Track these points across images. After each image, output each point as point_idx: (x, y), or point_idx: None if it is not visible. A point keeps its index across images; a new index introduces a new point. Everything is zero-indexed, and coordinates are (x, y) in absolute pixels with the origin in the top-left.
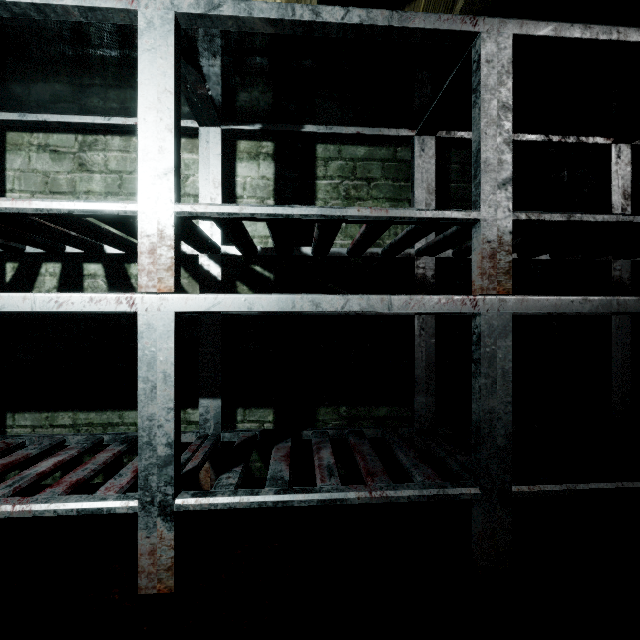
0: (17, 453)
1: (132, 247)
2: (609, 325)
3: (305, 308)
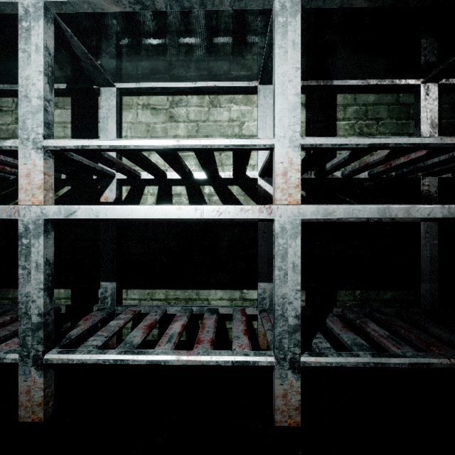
0: (148, 318)
1: (217, 173)
2: None
3: (399, 215)
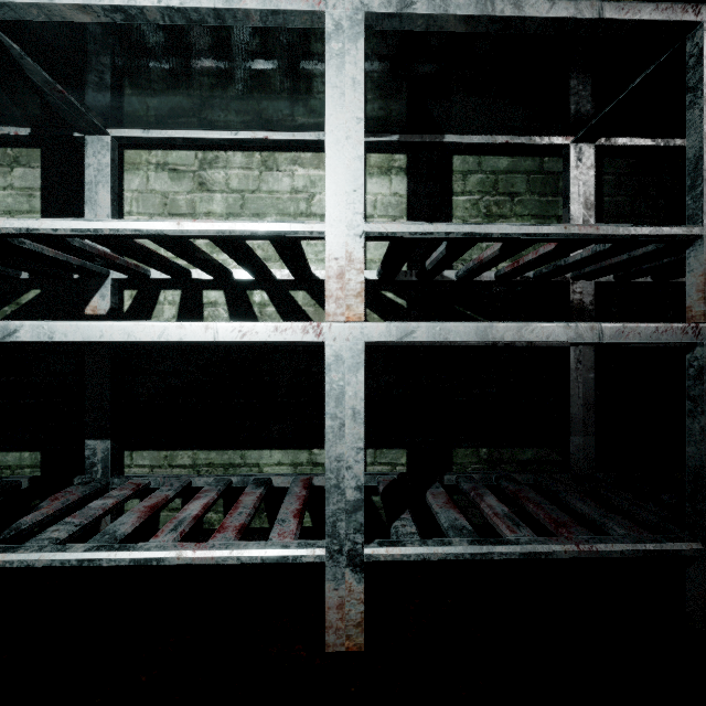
0: (155, 495)
1: (267, 272)
2: None
3: (506, 338)
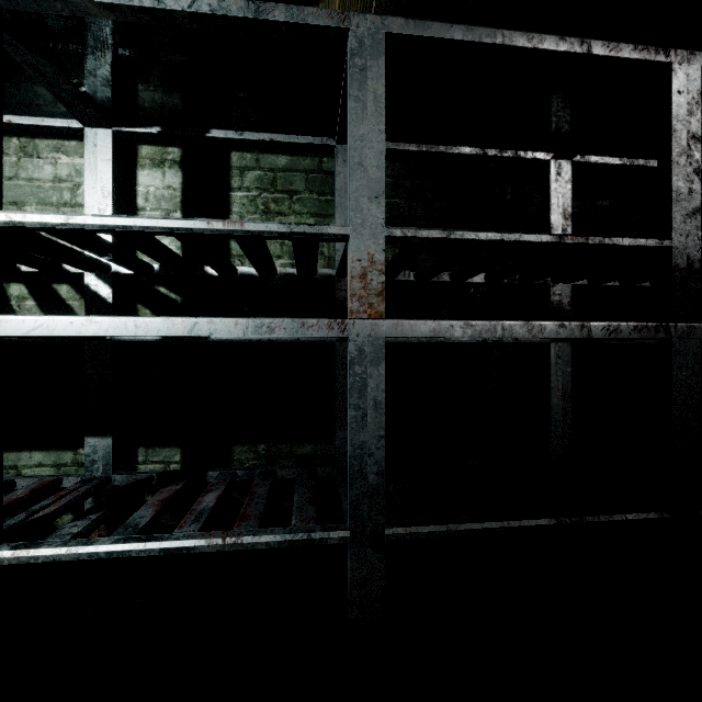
0: None
1: None
2: (549, 353)
3: (145, 332)
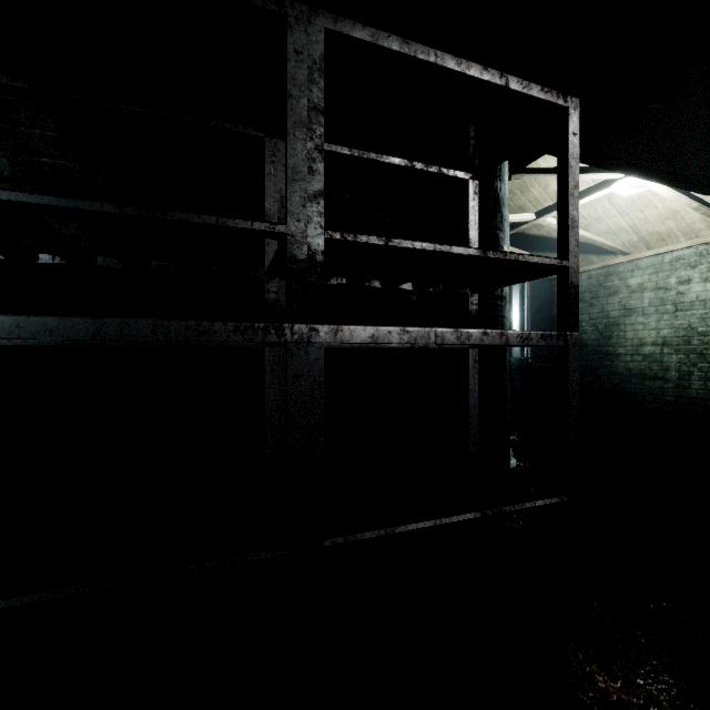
0: None
1: None
2: (265, 359)
3: None
